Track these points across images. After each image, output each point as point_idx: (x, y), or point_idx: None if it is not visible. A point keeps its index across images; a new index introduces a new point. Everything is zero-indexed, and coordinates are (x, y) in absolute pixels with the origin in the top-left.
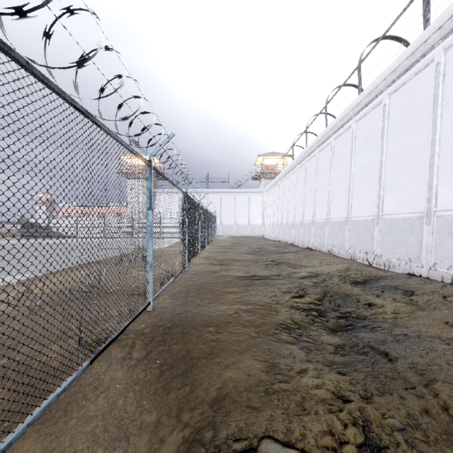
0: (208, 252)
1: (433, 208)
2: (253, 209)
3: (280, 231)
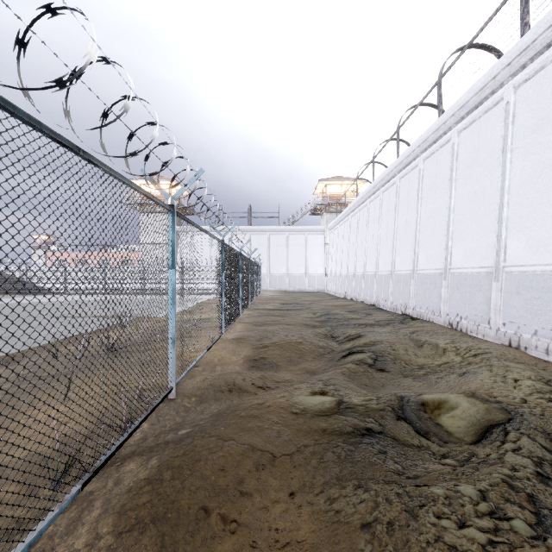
0: (243, 324)
1: None
2: (312, 254)
3: (353, 285)
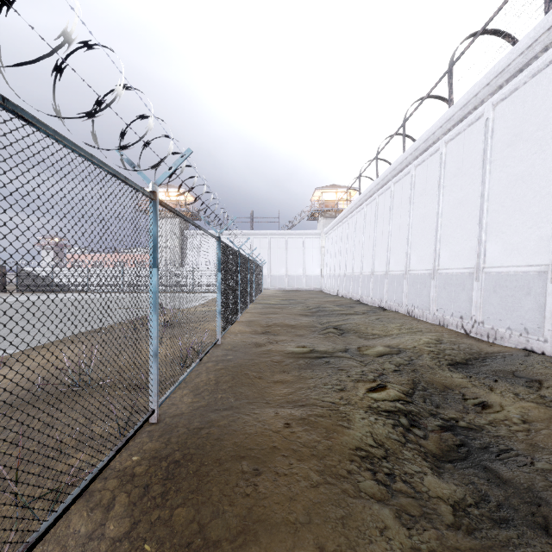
0: (251, 313)
1: None
2: (309, 256)
3: (343, 284)
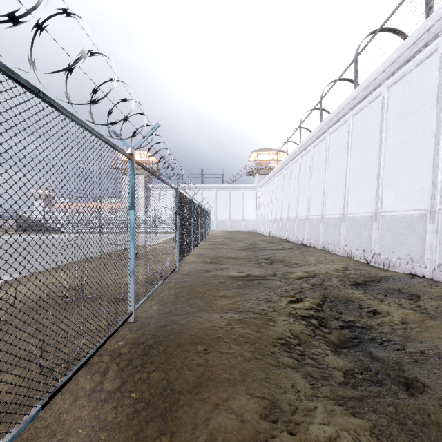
0: (201, 248)
1: (438, 205)
2: (247, 205)
3: (274, 226)
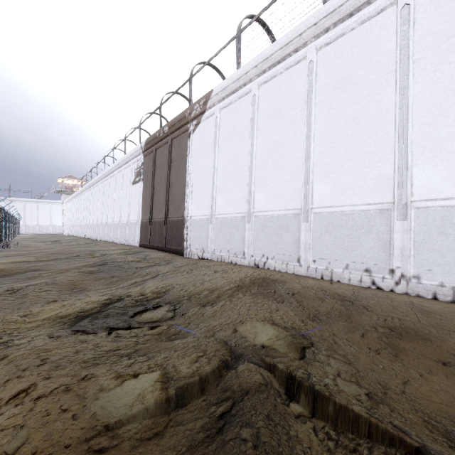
0: (19, 238)
1: (90, 222)
2: (55, 215)
3: (70, 229)
